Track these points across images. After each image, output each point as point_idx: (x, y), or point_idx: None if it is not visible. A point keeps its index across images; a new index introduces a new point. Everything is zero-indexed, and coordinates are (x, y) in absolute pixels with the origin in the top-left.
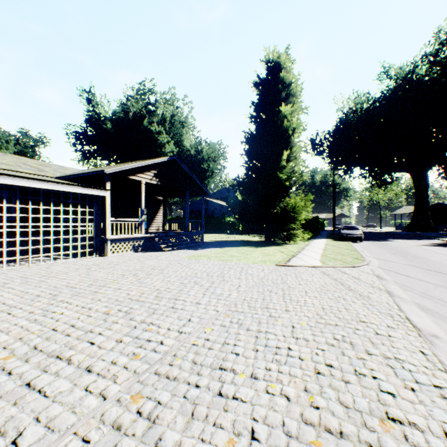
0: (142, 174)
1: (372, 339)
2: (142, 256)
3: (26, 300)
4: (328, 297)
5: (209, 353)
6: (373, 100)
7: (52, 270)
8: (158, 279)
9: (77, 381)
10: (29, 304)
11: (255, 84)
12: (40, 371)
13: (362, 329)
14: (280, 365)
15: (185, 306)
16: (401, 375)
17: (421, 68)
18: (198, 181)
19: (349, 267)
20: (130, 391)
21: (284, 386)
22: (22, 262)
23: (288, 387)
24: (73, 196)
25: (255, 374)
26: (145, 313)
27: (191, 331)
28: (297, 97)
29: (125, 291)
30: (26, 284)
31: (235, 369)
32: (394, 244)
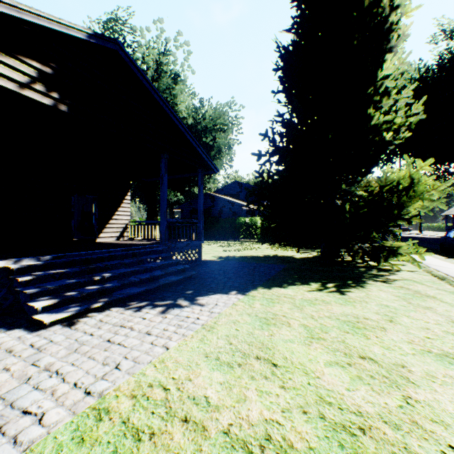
0: None
1: None
2: None
3: None
4: None
5: None
6: (426, 69)
7: None
8: None
9: None
10: None
11: None
12: None
13: None
14: None
15: None
16: None
17: None
18: (188, 135)
19: None
20: None
21: None
22: None
23: None
24: None
25: None
26: None
27: None
28: None
29: None
30: None
31: None
32: None
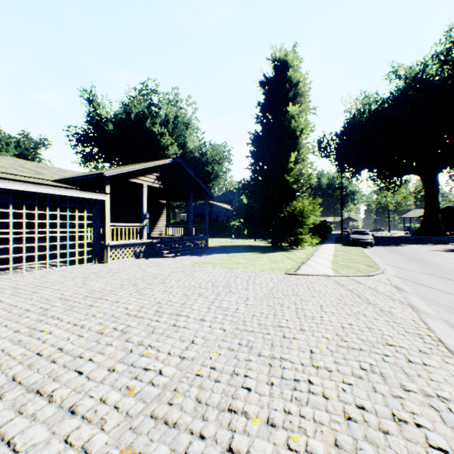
0: (143, 177)
1: (405, 368)
2: (143, 263)
3: (14, 316)
4: (346, 312)
5: (216, 388)
6: (381, 101)
7: (47, 279)
8: (159, 289)
9: (57, 428)
10: (16, 320)
11: (262, 84)
12: (14, 413)
13: (391, 355)
14: (301, 406)
15: (188, 324)
16: (450, 421)
17: (431, 67)
18: (202, 184)
19: (364, 276)
20: (120, 443)
21: (309, 439)
22: (17, 269)
23: (314, 441)
24: (72, 200)
25: (272, 418)
26: (143, 332)
27: (195, 356)
28: (304, 97)
29: (123, 305)
30: (17, 296)
31: (247, 411)
32: (407, 250)
